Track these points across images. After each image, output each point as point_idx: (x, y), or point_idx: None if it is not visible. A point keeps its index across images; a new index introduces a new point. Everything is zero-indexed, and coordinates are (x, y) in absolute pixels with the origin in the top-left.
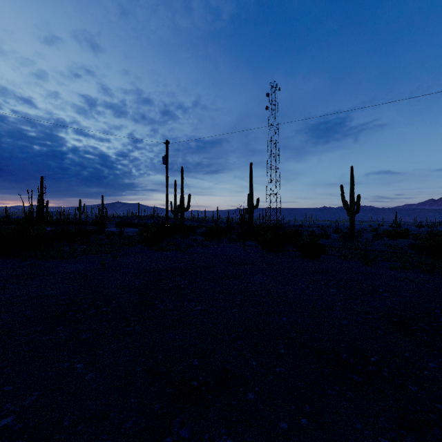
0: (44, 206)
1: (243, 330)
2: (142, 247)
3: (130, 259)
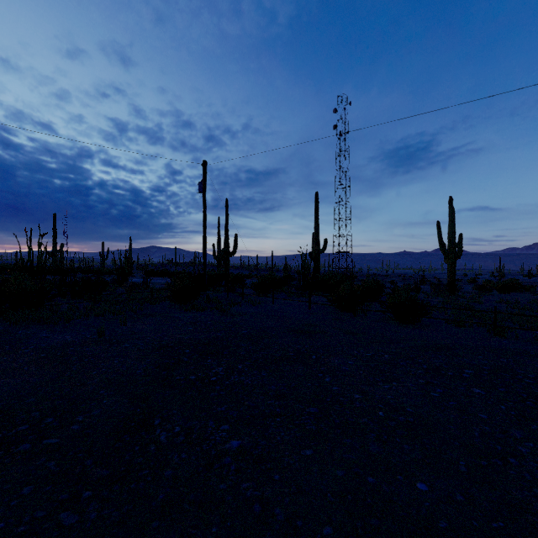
0: (57, 251)
1: (334, 535)
2: (170, 305)
3: (145, 324)
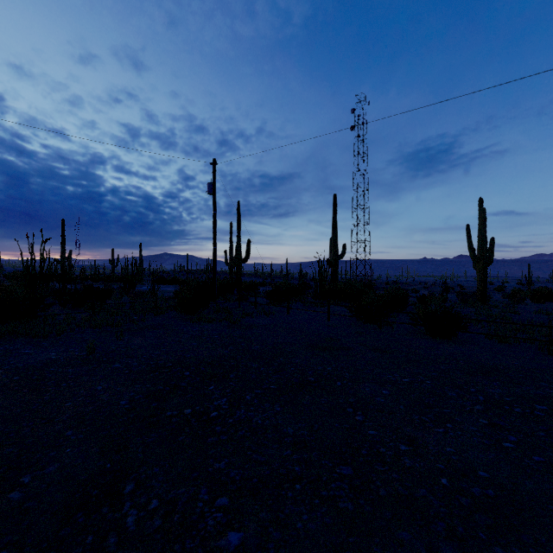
0: (66, 258)
1: None
2: (176, 315)
3: (145, 338)
